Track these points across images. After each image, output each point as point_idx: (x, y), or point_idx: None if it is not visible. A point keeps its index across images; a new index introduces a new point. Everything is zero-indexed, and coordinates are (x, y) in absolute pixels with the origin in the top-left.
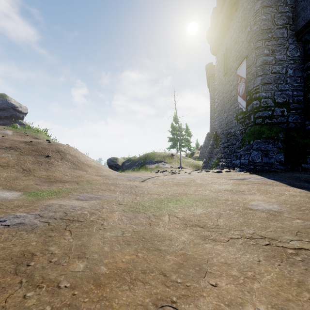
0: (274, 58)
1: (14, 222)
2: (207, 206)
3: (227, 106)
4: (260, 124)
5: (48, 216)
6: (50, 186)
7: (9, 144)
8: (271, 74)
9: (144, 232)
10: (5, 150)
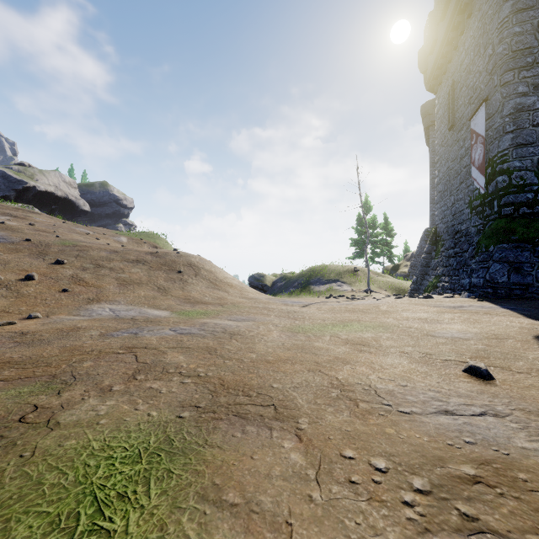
0: None
1: (184, 332)
2: (380, 331)
3: (455, 184)
4: (510, 217)
5: (210, 330)
6: (193, 307)
7: (135, 256)
8: (533, 127)
9: (303, 345)
10: (133, 264)
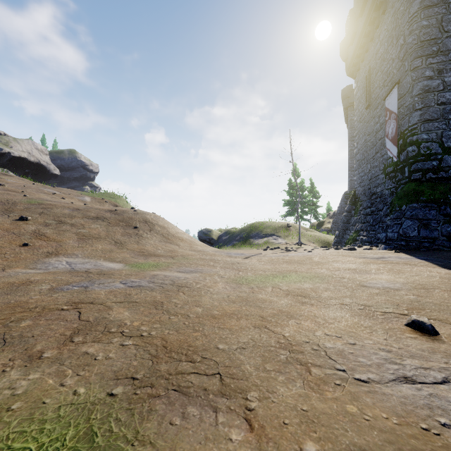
0: (442, 82)
1: (134, 285)
2: (316, 282)
3: (371, 153)
4: (418, 181)
5: (159, 282)
6: (146, 260)
7: (95, 213)
8: (438, 106)
9: (247, 297)
10: (93, 221)
